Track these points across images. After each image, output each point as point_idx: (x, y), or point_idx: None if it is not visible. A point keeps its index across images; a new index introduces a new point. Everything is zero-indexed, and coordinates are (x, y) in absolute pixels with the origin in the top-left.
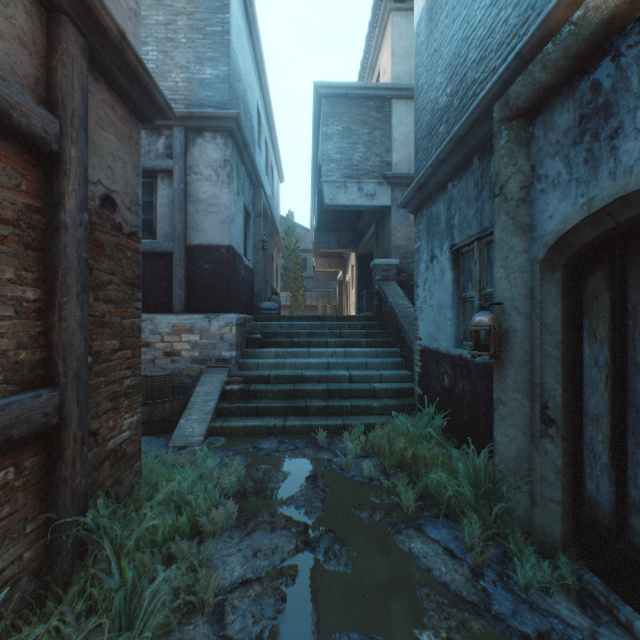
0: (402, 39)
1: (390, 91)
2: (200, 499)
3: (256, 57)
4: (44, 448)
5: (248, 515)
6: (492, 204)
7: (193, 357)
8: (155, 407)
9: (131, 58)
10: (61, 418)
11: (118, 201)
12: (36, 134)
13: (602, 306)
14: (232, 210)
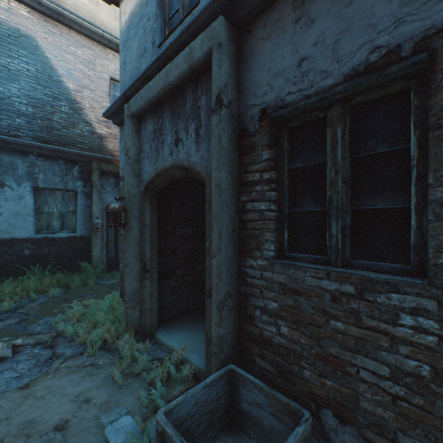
0: None
1: None
2: None
3: None
4: None
5: None
6: (75, 183)
7: None
8: None
9: None
10: None
11: None
12: None
13: None
14: None
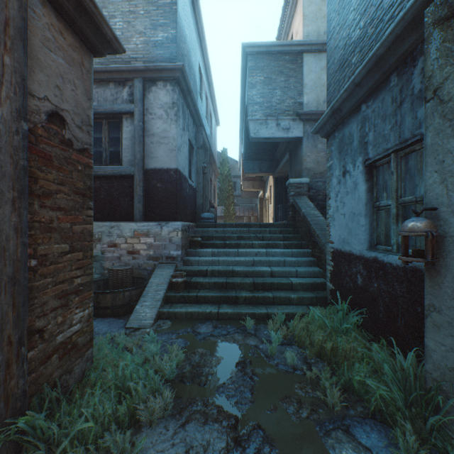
0: (311, 5)
1: (302, 47)
2: (140, 388)
3: (198, 28)
4: None
5: (183, 403)
6: (414, 115)
7: (149, 255)
8: (117, 295)
9: None
10: None
11: (67, 119)
12: None
13: None
14: (178, 141)
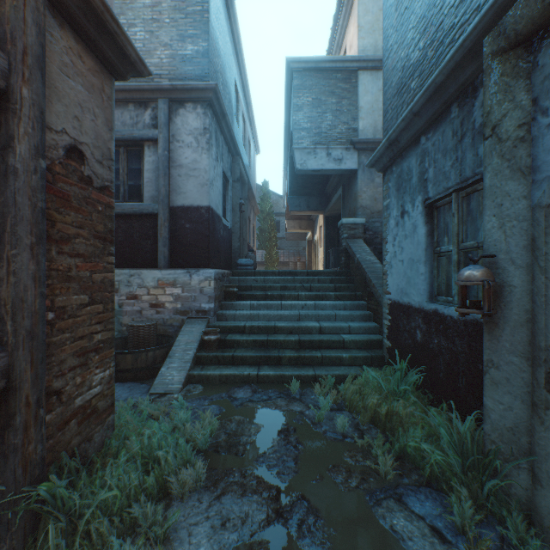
0: (368, 14)
1: (356, 63)
2: (170, 457)
3: (234, 38)
4: None
5: (219, 474)
6: (475, 151)
7: (176, 308)
8: (139, 355)
9: (96, 3)
10: (9, 381)
11: (87, 153)
12: None
13: None
14: (211, 174)
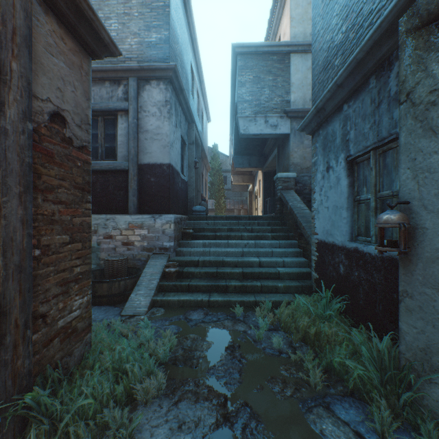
0: (298, 8)
1: (289, 47)
2: (136, 369)
3: (190, 29)
4: None
5: (176, 383)
6: (391, 115)
7: (143, 246)
8: (113, 284)
9: None
10: (1, 307)
11: (68, 119)
12: None
13: None
14: (171, 138)
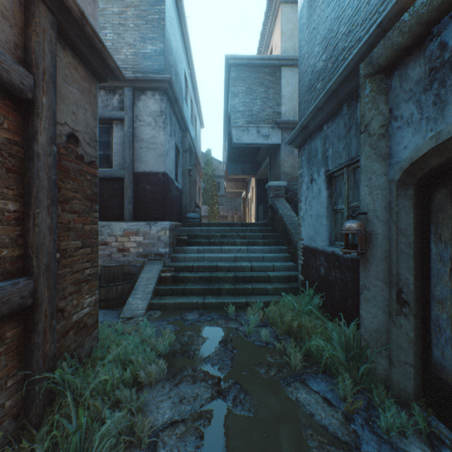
0: (289, 23)
1: (280, 61)
2: (141, 358)
3: (184, 38)
4: (22, 322)
5: (176, 370)
6: (358, 139)
7: (138, 252)
8: (110, 289)
9: (89, 31)
10: (35, 299)
11: (80, 138)
12: (14, 85)
13: (446, 215)
14: (166, 147)
